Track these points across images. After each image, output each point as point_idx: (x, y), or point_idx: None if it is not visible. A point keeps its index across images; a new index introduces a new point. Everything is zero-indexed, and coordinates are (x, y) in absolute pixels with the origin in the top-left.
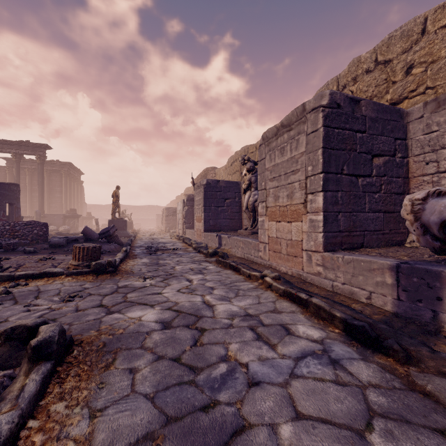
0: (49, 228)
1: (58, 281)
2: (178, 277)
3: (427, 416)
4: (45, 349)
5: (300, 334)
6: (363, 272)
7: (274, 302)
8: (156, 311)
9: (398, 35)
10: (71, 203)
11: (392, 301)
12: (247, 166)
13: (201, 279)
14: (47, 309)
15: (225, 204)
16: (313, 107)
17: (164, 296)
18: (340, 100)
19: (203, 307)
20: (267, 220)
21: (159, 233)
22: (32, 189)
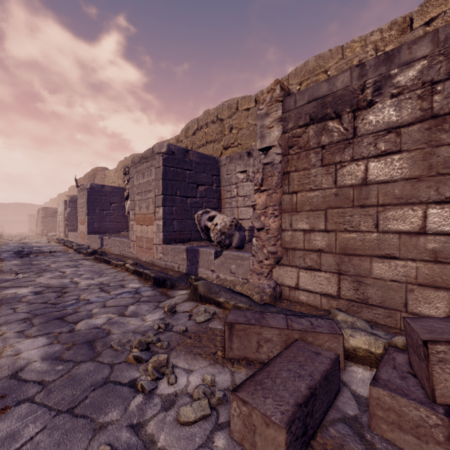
0: None
1: None
2: (52, 270)
3: (159, 299)
4: None
5: (129, 287)
6: (177, 254)
7: (125, 277)
8: (30, 288)
9: (226, 105)
10: None
11: (186, 267)
12: (127, 177)
13: (74, 270)
14: None
15: (111, 208)
16: (158, 152)
17: (37, 281)
18: (175, 150)
19: (70, 283)
20: (135, 224)
21: (32, 237)
22: None
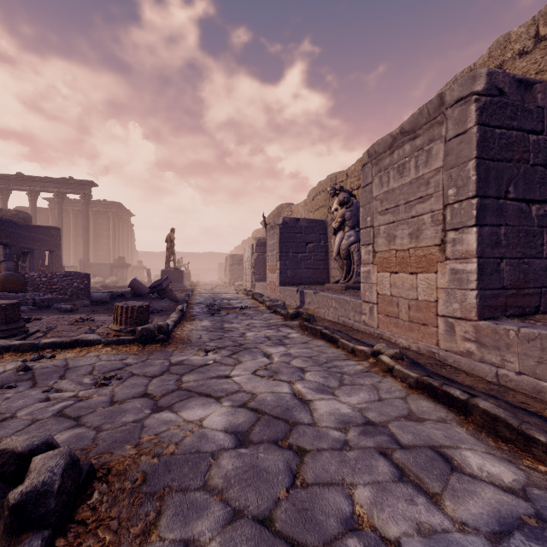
0: (94, 280)
1: (94, 352)
2: (250, 349)
3: None
4: (35, 508)
5: (474, 470)
6: None
7: (405, 400)
8: (224, 410)
9: None
10: (120, 250)
11: None
12: (340, 197)
13: (283, 353)
14: (73, 397)
15: (307, 249)
16: (459, 97)
17: (235, 382)
18: (503, 84)
19: (295, 405)
20: (376, 270)
21: (221, 286)
22: (76, 235)
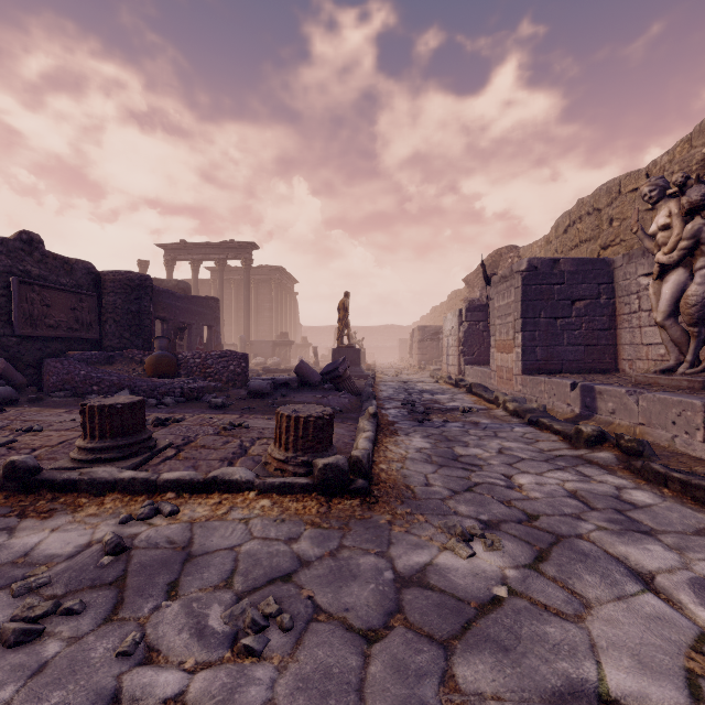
0: (255, 361)
1: (240, 509)
2: (571, 541)
3: None
4: None
5: None
6: None
7: None
8: None
9: None
10: (282, 325)
11: None
12: (691, 195)
13: (691, 580)
14: (173, 700)
15: (572, 312)
16: None
17: None
18: None
19: None
20: None
21: (408, 370)
22: (238, 308)
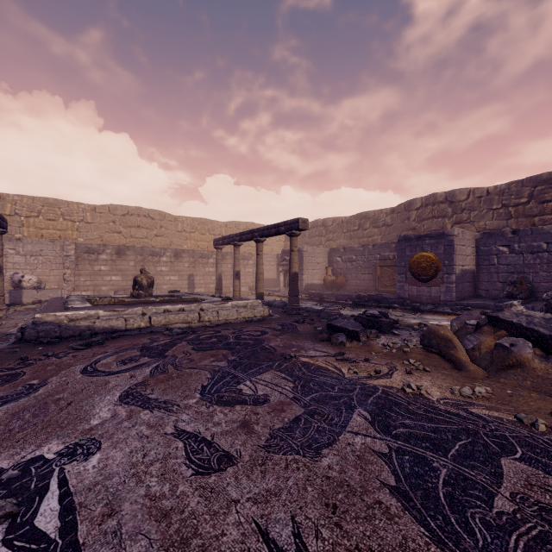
0: None
1: None
2: None
3: None
4: None
5: None
6: None
7: None
8: None
9: None
10: None
11: (9, 301)
12: None
13: None
14: None
15: None
16: None
17: None
18: None
19: None
20: None
21: None
22: None
